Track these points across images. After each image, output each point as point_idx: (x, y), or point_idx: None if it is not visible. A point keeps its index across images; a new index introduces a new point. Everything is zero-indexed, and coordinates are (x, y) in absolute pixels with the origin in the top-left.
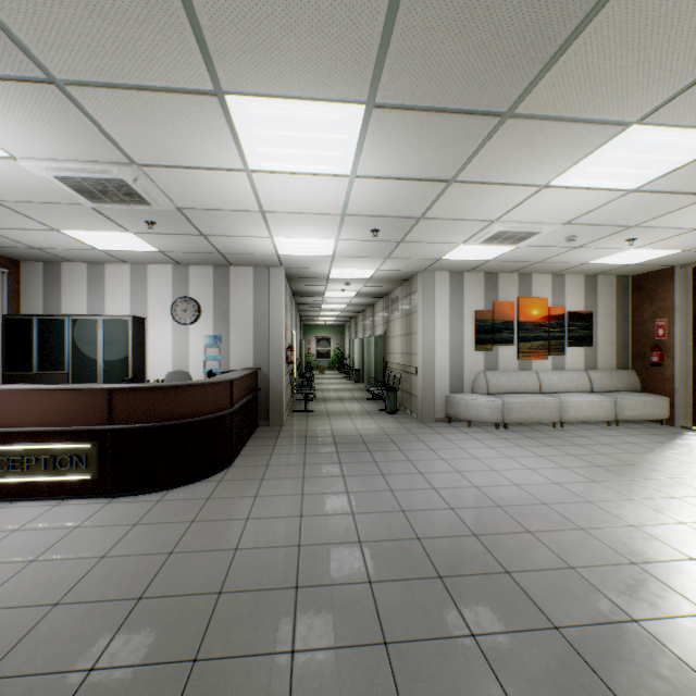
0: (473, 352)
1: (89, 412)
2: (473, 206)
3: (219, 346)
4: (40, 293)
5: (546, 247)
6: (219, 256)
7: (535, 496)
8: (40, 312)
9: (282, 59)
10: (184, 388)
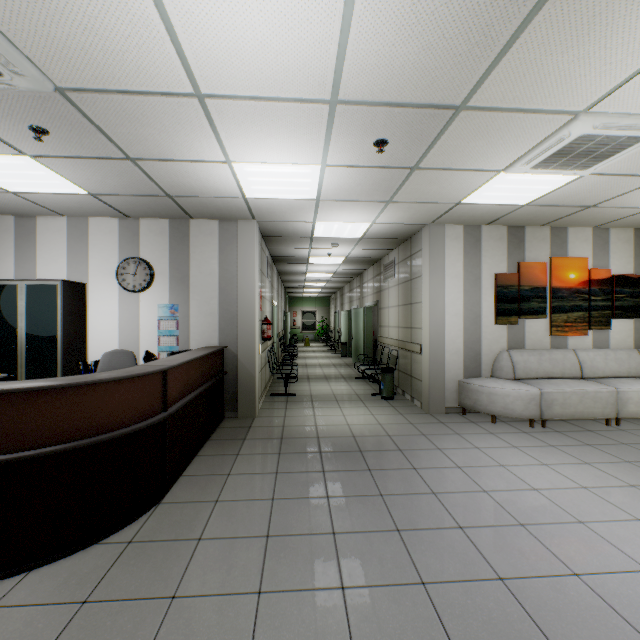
0: (493, 326)
1: None
2: (567, 67)
3: (176, 318)
4: None
5: (622, 176)
6: (169, 201)
7: None
8: None
9: None
10: (62, 391)
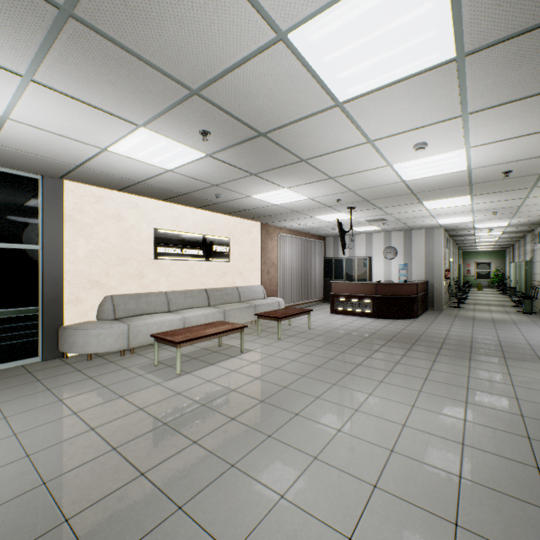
0: None
1: (369, 290)
2: None
3: (406, 269)
4: (332, 248)
5: None
6: (407, 227)
7: None
8: (332, 256)
9: (439, 197)
10: (399, 285)
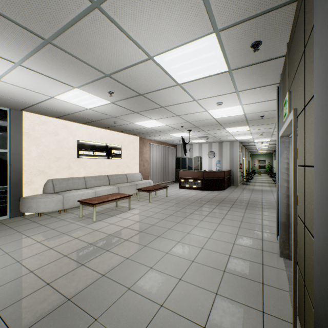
0: None
1: (199, 175)
2: None
3: (219, 163)
4: (180, 152)
5: None
6: (220, 141)
7: None
8: (180, 156)
9: (233, 126)
10: (215, 172)
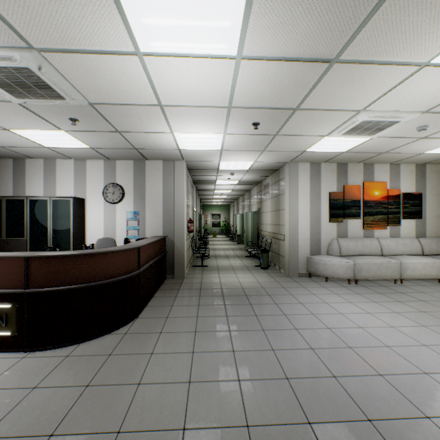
0: (328, 224)
1: (9, 277)
2: (347, 93)
3: (137, 219)
4: (11, 181)
5: (396, 138)
6: (135, 151)
7: (411, 362)
8: (11, 195)
9: None
10: (94, 256)
